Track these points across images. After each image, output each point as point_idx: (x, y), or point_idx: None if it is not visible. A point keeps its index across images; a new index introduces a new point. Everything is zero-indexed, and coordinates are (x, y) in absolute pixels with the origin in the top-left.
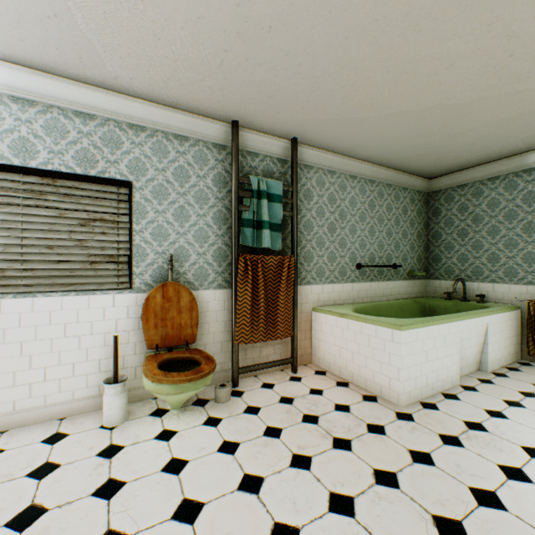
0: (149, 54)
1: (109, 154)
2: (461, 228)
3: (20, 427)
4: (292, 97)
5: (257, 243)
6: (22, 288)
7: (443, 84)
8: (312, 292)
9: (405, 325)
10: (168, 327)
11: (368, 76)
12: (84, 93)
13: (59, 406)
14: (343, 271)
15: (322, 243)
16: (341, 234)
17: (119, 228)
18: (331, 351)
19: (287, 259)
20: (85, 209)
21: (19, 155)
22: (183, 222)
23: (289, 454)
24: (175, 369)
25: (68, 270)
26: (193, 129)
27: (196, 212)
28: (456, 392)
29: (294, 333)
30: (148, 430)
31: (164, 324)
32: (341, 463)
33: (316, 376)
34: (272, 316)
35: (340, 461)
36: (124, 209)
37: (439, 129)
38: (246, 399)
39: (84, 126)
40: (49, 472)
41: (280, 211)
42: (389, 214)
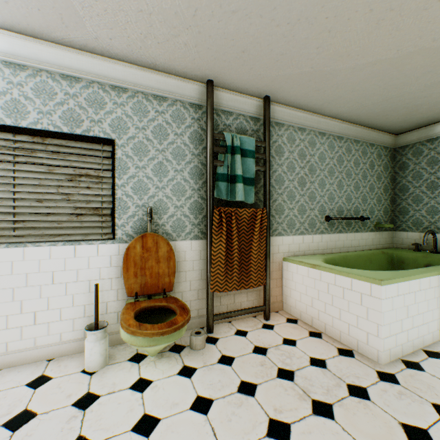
0: (124, 8)
1: (93, 114)
2: (430, 181)
3: (12, 367)
4: (265, 49)
5: (231, 196)
6: (15, 239)
7: (432, 21)
8: (283, 243)
9: (386, 279)
10: (147, 275)
11: (348, 17)
12: (70, 56)
13: (47, 348)
14: (313, 223)
15: (292, 197)
16: (310, 188)
17: (102, 183)
18: (302, 300)
19: (260, 211)
20: (71, 165)
21: (11, 116)
22: (162, 177)
23: (265, 418)
24: (152, 316)
25: (56, 222)
26: (171, 89)
27: (174, 168)
28: (438, 350)
29: (266, 282)
30: (125, 377)
31: (143, 273)
32: (324, 436)
33: (288, 324)
34: (246, 266)
35: (323, 434)
36: (108, 165)
37: (416, 78)
38: (220, 347)
39: (70, 88)
40: (24, 423)
41: (253, 166)
42: (357, 169)
